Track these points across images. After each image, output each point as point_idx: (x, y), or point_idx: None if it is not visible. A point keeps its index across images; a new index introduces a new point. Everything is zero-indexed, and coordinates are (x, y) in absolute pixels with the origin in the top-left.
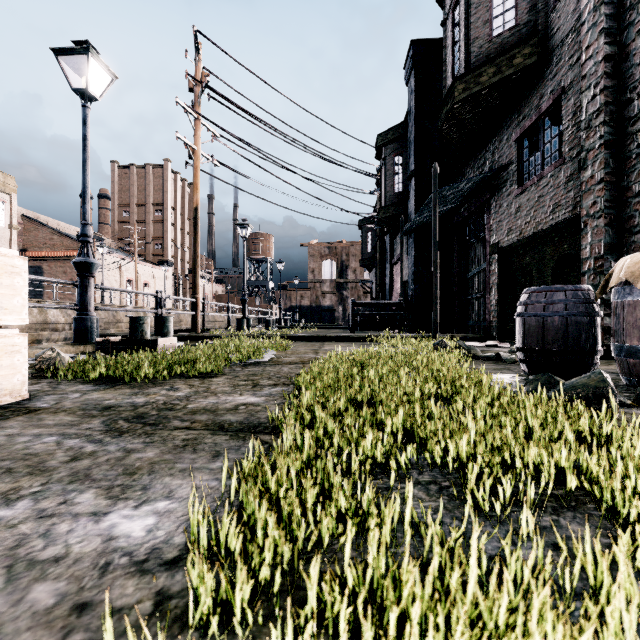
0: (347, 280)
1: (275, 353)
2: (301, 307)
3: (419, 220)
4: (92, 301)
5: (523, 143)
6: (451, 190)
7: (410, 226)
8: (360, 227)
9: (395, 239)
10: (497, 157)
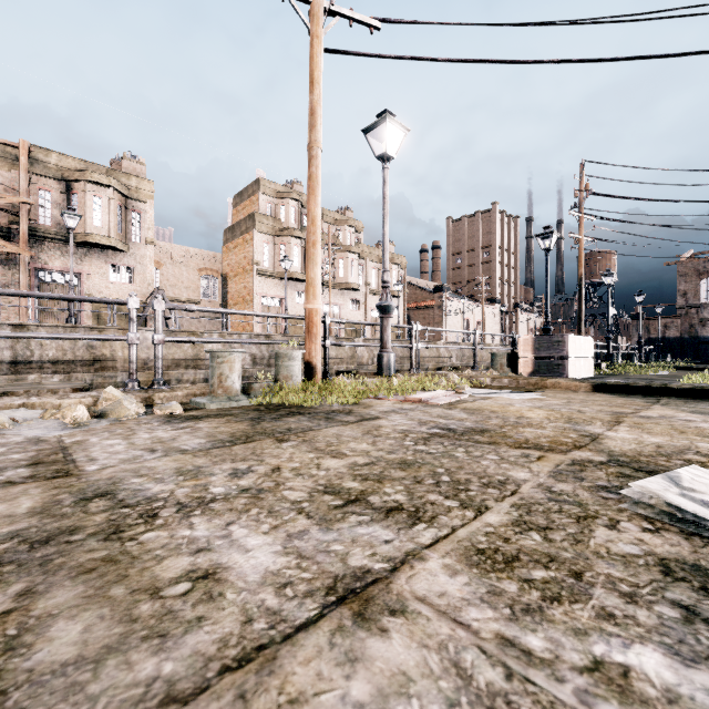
0: None
1: (668, 372)
2: (664, 339)
3: None
4: None
5: None
6: None
7: None
8: None
9: None
10: None
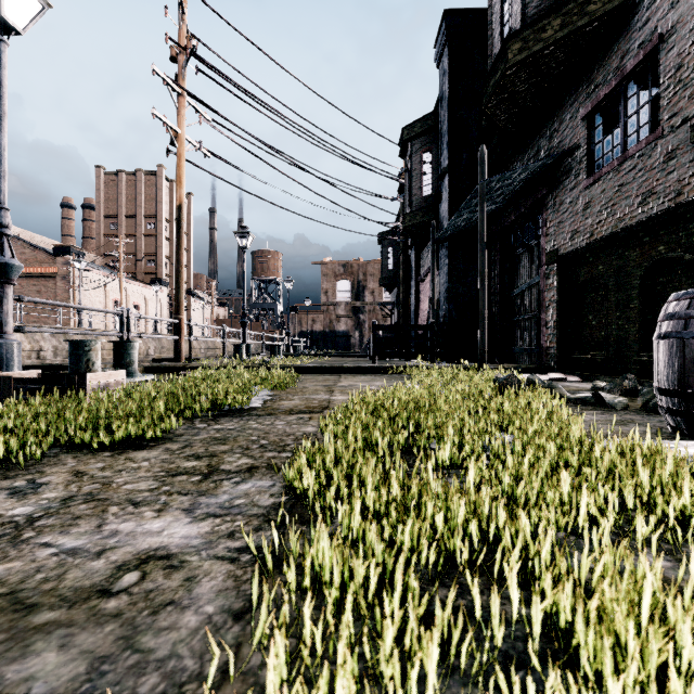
0: (364, 302)
1: (270, 394)
2: (313, 332)
3: (456, 224)
4: (10, 318)
5: (594, 120)
6: (501, 182)
7: (444, 232)
8: (380, 241)
9: (421, 253)
10: (556, 142)
